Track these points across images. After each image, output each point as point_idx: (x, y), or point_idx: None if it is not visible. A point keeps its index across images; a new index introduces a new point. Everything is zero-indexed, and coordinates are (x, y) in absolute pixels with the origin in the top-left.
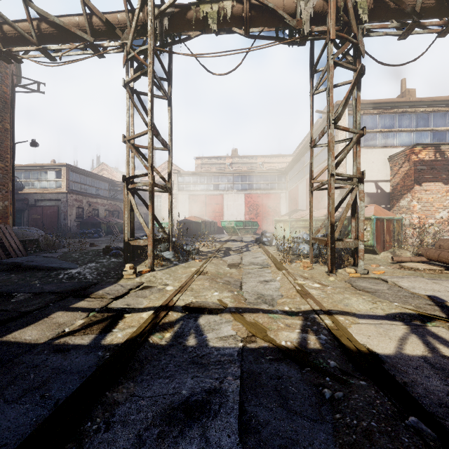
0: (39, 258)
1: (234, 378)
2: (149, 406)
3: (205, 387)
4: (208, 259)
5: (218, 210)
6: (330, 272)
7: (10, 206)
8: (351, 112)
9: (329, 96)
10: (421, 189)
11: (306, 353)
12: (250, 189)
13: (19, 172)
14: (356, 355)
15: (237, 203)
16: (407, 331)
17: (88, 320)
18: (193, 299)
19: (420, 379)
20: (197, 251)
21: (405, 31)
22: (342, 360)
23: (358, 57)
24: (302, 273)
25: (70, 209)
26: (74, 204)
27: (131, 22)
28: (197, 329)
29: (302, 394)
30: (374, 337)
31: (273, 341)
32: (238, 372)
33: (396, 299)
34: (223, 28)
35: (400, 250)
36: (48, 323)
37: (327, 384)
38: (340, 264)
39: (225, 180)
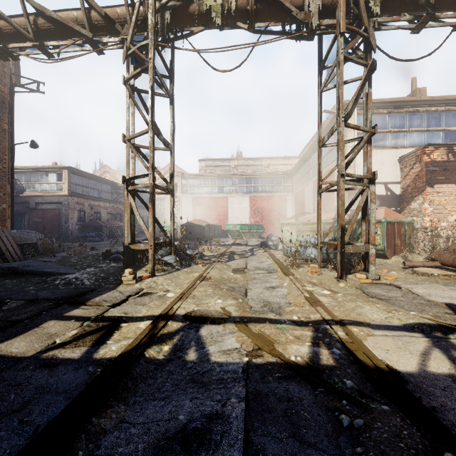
0: (36, 263)
1: (238, 400)
2: (141, 435)
3: (206, 411)
4: (211, 264)
5: (222, 213)
6: (340, 278)
7: (8, 209)
8: (360, 112)
9: (339, 92)
10: (433, 191)
11: (319, 371)
12: (255, 192)
13: (19, 175)
14: (375, 373)
15: (242, 206)
16: (429, 344)
17: (81, 331)
18: (194, 307)
19: (450, 403)
20: (200, 255)
21: (418, 24)
22: (359, 379)
23: (369, 52)
24: (310, 279)
25: (71, 212)
26: (76, 207)
27: (131, 16)
28: (198, 341)
29: (315, 421)
30: (393, 352)
31: (282, 356)
32: (243, 393)
33: (412, 308)
34: (227, 23)
35: (412, 254)
36: (38, 334)
37: (344, 408)
38: (350, 269)
39: (230, 183)
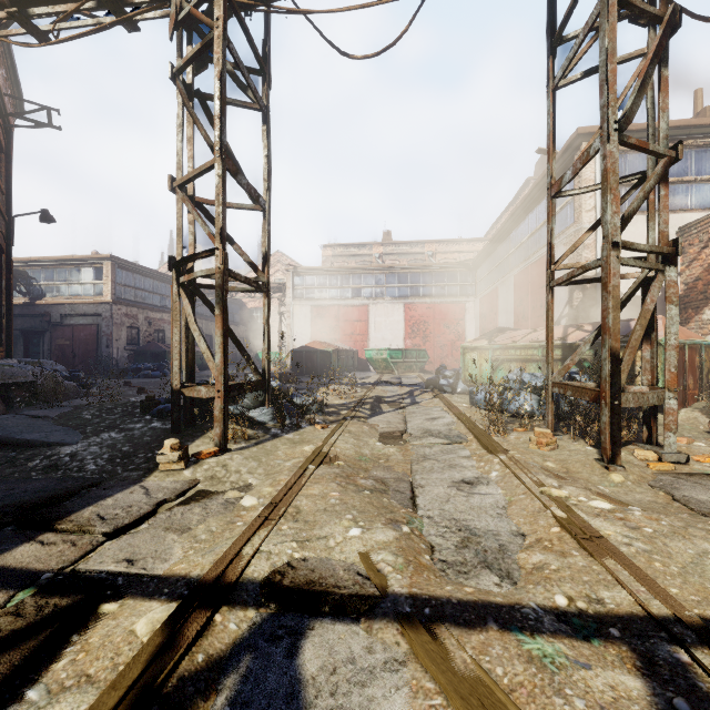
0: (16, 420)
1: None
2: None
3: None
4: (340, 424)
5: (360, 332)
6: (610, 461)
7: None
8: None
9: (607, 70)
10: None
11: None
12: (414, 296)
13: (36, 271)
14: None
15: (392, 319)
16: None
17: None
18: (295, 550)
19: None
20: (320, 406)
21: None
22: None
23: None
24: (542, 461)
25: (117, 330)
26: (124, 322)
27: None
28: None
29: None
30: None
31: None
32: None
33: None
34: None
35: None
36: None
37: None
38: None
39: (372, 281)
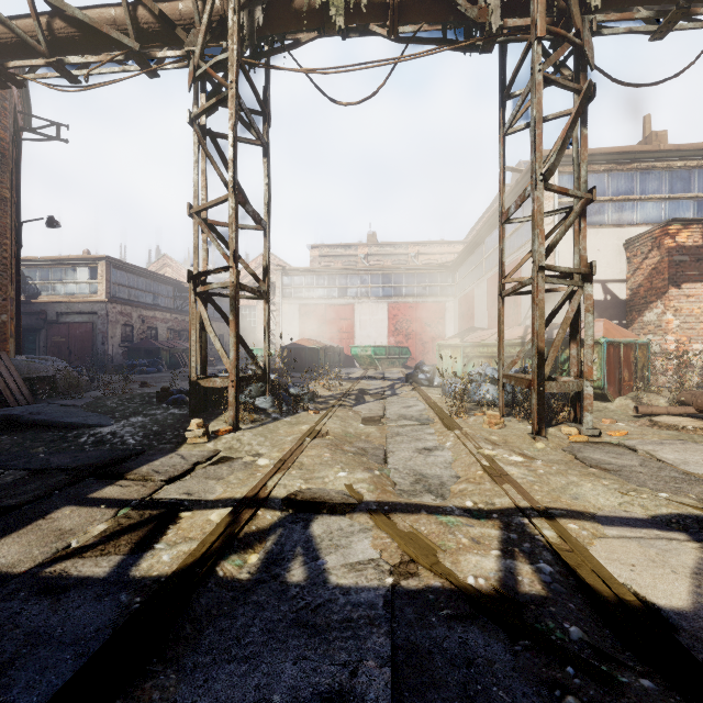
0: (52, 408)
1: (379, 663)
2: None
3: (321, 686)
4: (329, 410)
5: (346, 329)
6: (537, 434)
7: (10, 323)
8: (563, 169)
9: (535, 134)
10: (681, 293)
11: (518, 605)
12: (397, 296)
13: (32, 270)
14: (618, 611)
15: (376, 317)
16: None
17: (114, 525)
18: (302, 484)
19: None
20: (311, 396)
21: (662, 24)
22: (591, 622)
23: (583, 70)
24: (488, 435)
25: (112, 327)
26: (119, 320)
27: (201, 15)
28: (308, 546)
29: None
30: (644, 569)
31: (452, 575)
32: (387, 649)
33: (660, 485)
34: (354, 26)
35: (648, 394)
36: (43, 530)
37: (570, 682)
38: (550, 419)
39: (357, 282)
